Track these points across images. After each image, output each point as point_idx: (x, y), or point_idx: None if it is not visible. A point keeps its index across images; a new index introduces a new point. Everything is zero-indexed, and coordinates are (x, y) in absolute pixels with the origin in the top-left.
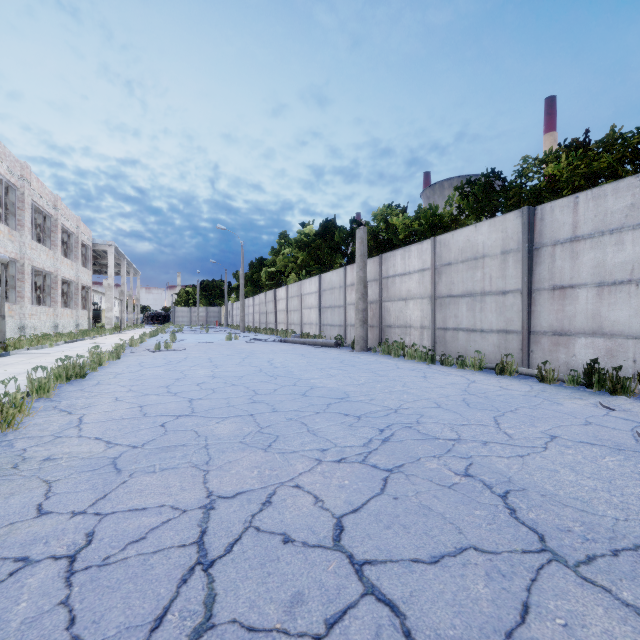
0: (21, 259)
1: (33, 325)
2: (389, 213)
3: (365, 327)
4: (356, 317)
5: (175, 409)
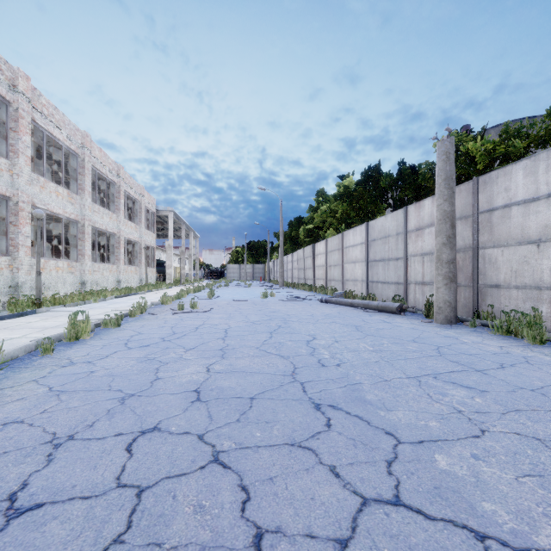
0: (82, 220)
1: (95, 280)
2: (461, 138)
3: (453, 287)
4: (437, 272)
5: None
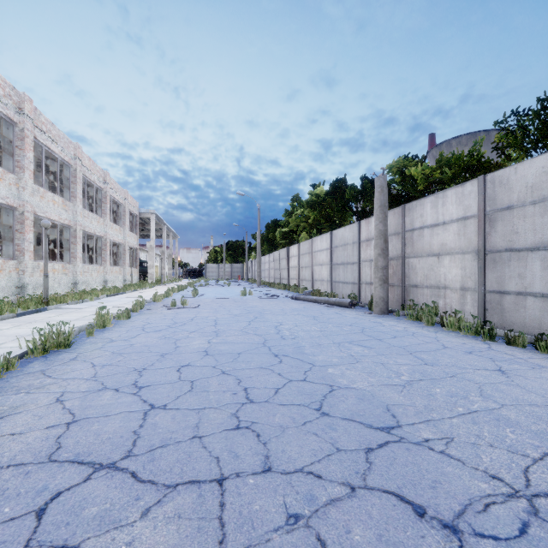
0: (74, 225)
1: (85, 281)
2: (406, 164)
3: (385, 287)
4: (375, 275)
5: (108, 440)
